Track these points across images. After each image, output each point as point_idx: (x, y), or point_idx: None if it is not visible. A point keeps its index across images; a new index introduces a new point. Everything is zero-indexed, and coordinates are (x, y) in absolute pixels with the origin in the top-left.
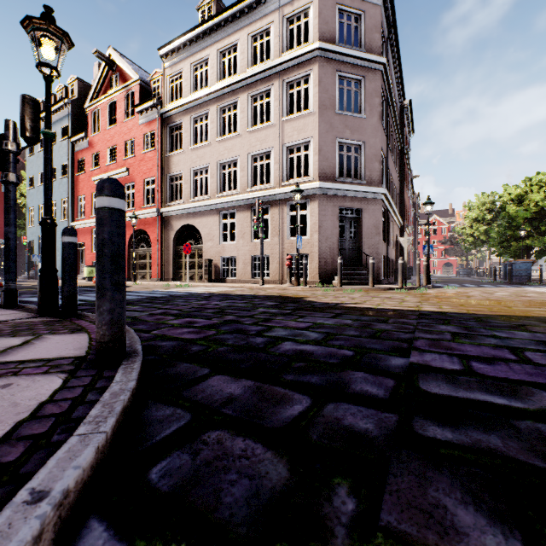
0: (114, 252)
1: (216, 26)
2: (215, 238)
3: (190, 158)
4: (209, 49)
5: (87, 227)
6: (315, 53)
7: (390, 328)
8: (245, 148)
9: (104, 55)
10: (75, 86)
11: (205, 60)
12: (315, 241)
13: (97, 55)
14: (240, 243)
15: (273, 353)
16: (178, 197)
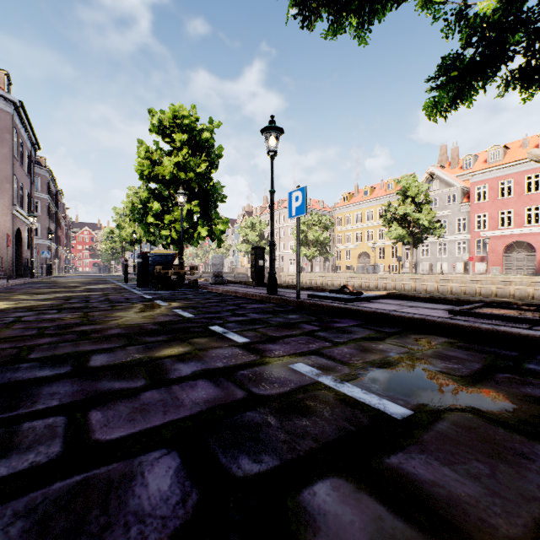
0: None
1: None
2: None
3: None
4: None
5: None
6: None
7: None
8: None
9: None
10: None
11: None
12: None
13: None
14: None
15: None
16: None
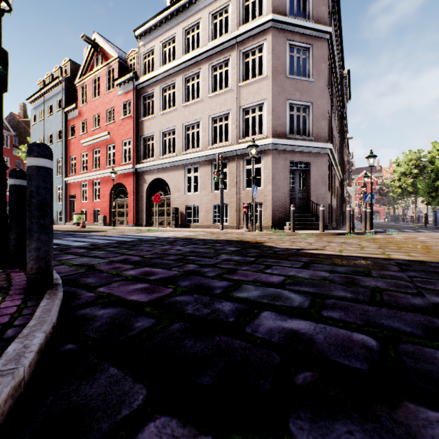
0: None
1: (181, 7)
2: (181, 189)
3: (160, 121)
4: (176, 28)
5: (77, 181)
6: (268, 24)
7: (383, 285)
8: (206, 112)
9: (90, 39)
10: (68, 67)
11: (172, 38)
12: (268, 190)
13: (84, 38)
14: (202, 193)
15: (251, 339)
16: (150, 155)
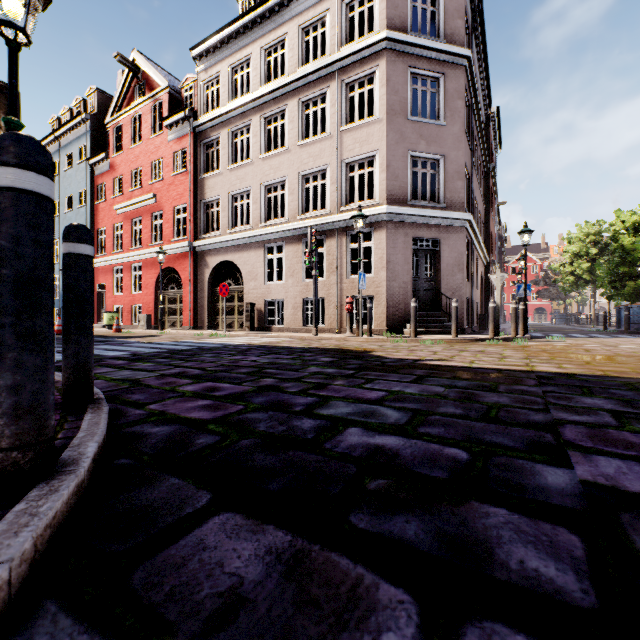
0: (23, 276)
1: (259, 17)
2: (258, 277)
3: (229, 180)
4: (251, 47)
5: (108, 265)
6: (381, 45)
7: (506, 401)
8: (295, 167)
9: (127, 60)
10: (95, 98)
11: (246, 61)
12: (381, 279)
13: (119, 59)
14: (288, 283)
15: (329, 453)
16: (214, 228)
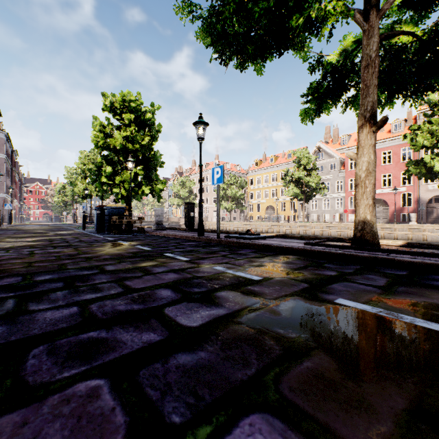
0: None
1: None
2: None
3: None
4: None
5: None
6: None
7: None
8: None
9: None
10: None
11: None
12: None
13: None
14: None
15: None
16: None
